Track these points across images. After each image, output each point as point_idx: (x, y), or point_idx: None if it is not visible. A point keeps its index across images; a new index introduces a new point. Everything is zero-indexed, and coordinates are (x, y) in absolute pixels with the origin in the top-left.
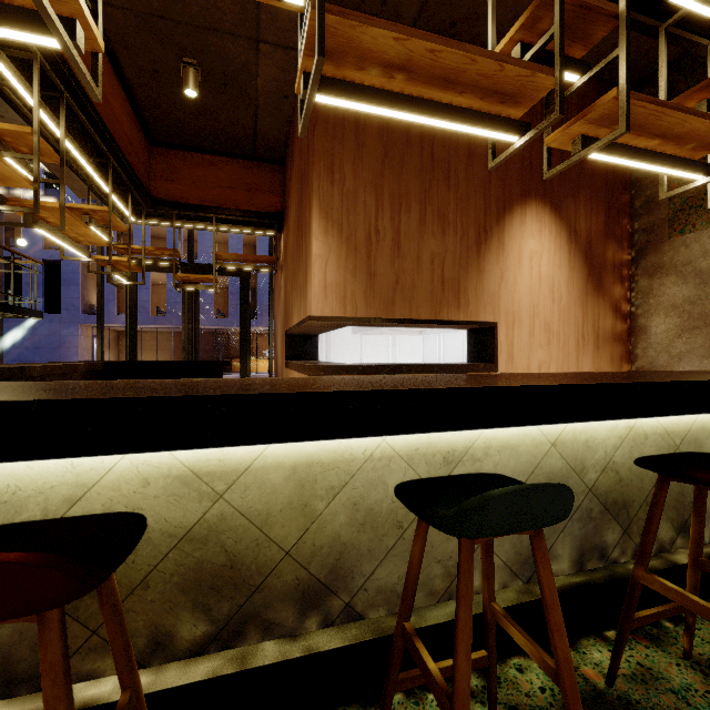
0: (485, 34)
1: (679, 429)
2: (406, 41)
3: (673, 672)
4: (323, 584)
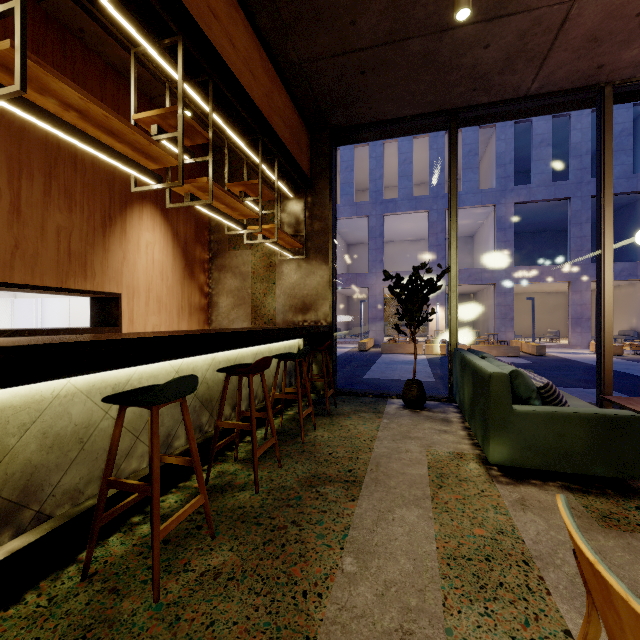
0: (111, 57)
1: (233, 358)
2: (89, 103)
3: (231, 468)
4: (15, 503)
